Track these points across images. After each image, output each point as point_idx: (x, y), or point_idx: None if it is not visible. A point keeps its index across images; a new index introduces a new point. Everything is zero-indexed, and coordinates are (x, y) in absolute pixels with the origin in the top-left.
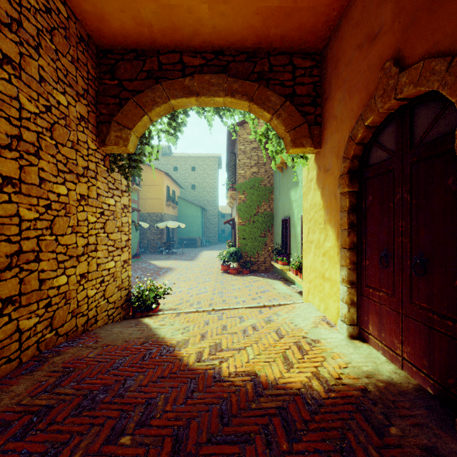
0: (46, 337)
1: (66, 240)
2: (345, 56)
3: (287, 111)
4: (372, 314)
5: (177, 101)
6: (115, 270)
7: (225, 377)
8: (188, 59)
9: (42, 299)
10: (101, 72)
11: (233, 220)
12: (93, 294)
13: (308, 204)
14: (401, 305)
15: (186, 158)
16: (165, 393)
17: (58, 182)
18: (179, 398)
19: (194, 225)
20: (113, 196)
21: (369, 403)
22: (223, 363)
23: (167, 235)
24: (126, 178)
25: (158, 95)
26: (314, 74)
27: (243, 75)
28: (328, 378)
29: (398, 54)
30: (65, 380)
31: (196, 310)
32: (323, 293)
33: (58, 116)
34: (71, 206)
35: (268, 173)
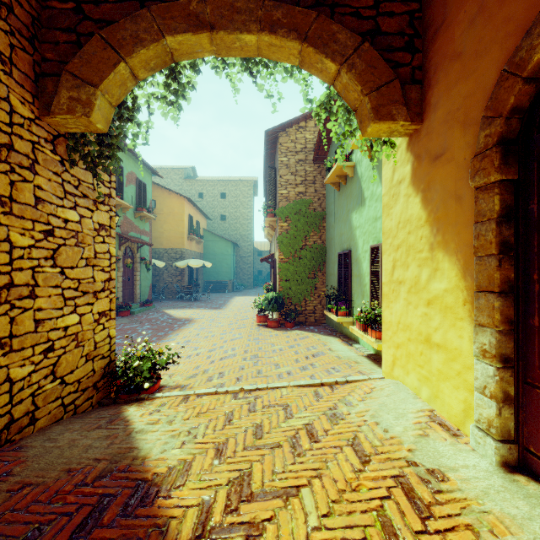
0: None
1: None
2: None
3: (365, 59)
4: None
5: (177, 38)
6: (80, 329)
7: None
8: None
9: None
10: None
11: (273, 256)
12: (26, 374)
13: (394, 222)
14: None
15: (214, 182)
16: None
17: None
18: None
19: (224, 264)
20: (76, 206)
21: None
22: None
23: (189, 277)
24: (95, 175)
25: (143, 27)
26: None
27: None
28: None
29: None
30: None
31: (214, 390)
32: (428, 368)
33: None
34: None
35: (318, 194)
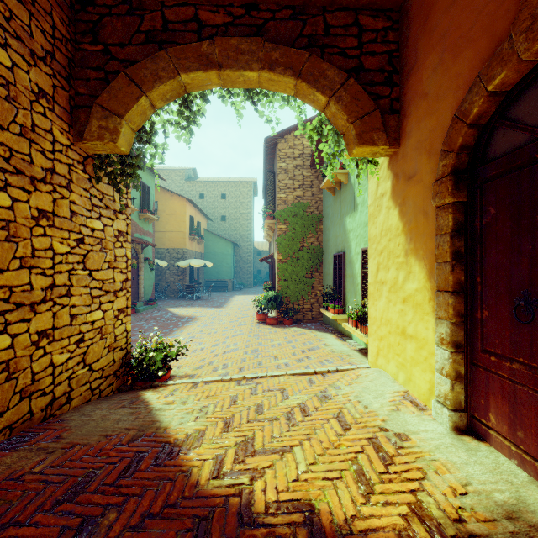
0: None
1: (10, 279)
2: None
3: (350, 93)
4: (496, 397)
5: (190, 75)
6: (103, 324)
7: (259, 514)
8: (206, 15)
9: None
10: (77, 32)
11: (272, 257)
12: (64, 360)
13: (378, 230)
14: None
15: (214, 183)
16: None
17: None
18: None
19: (224, 264)
20: (101, 217)
21: None
22: (255, 482)
23: (190, 277)
24: (118, 190)
25: (161, 66)
26: (389, 40)
27: (287, 39)
28: (439, 518)
29: None
30: None
31: (220, 378)
32: (404, 356)
33: None
34: (19, 225)
35: (315, 198)
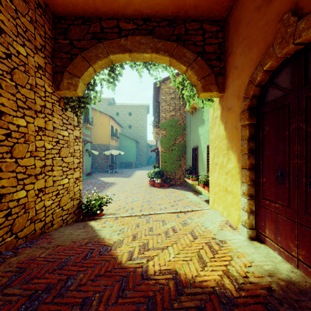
0: (6, 240)
1: (25, 162)
2: (245, 19)
3: (198, 64)
4: (268, 221)
5: (115, 56)
6: (68, 185)
7: (151, 275)
8: (123, 24)
9: (2, 210)
10: (56, 34)
11: (158, 149)
12: (50, 204)
13: (214, 136)
14: (297, 216)
15: (124, 106)
16: (100, 292)
17: (18, 116)
18: (111, 297)
19: (130, 153)
20: (67, 129)
21: (276, 302)
22: (149, 262)
23: (111, 160)
24: (76, 115)
25: (100, 51)
26: (219, 36)
27: (165, 37)
28: (236, 276)
29: (295, 6)
30: (15, 280)
31: (129, 215)
32: (226, 202)
33: (18, 63)
34: (29, 135)
35: (182, 116)
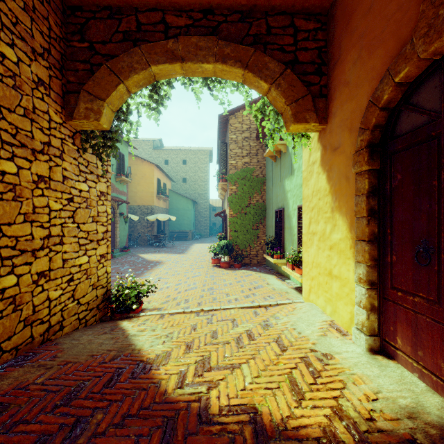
0: None
1: (16, 230)
2: (361, 5)
3: (287, 81)
4: (402, 324)
5: (159, 67)
6: (88, 267)
7: (214, 415)
8: (171, 19)
9: None
10: (68, 32)
11: (224, 212)
12: (58, 296)
13: (310, 191)
14: None
15: (177, 151)
16: None
17: (3, 156)
18: None
19: (185, 218)
20: (86, 180)
21: None
22: (211, 391)
23: (158, 228)
24: (101, 159)
25: (136, 60)
26: (319, 38)
27: (237, 38)
28: (355, 418)
29: None
30: None
31: (182, 310)
32: (330, 293)
33: (3, 73)
34: (23, 188)
35: (260, 164)
